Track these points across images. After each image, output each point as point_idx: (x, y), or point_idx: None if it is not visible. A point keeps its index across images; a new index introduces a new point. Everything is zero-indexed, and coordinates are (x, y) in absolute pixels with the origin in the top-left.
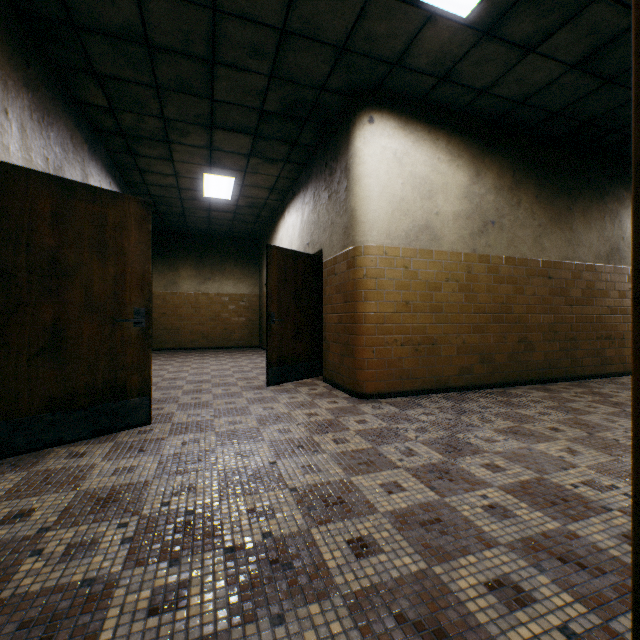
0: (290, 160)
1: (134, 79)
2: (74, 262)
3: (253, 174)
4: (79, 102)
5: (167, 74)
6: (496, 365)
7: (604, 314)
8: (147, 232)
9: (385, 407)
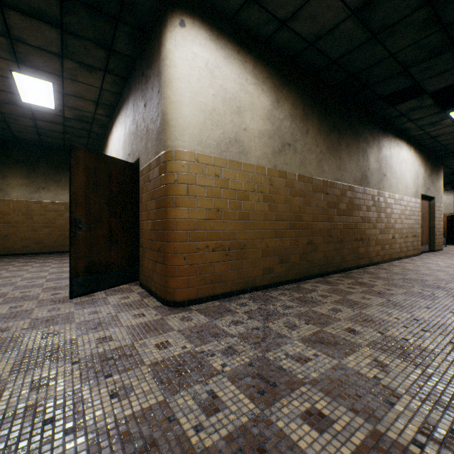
0: (110, 70)
1: None
2: None
3: (72, 81)
4: None
5: None
6: (291, 264)
7: (359, 222)
8: None
9: (195, 317)
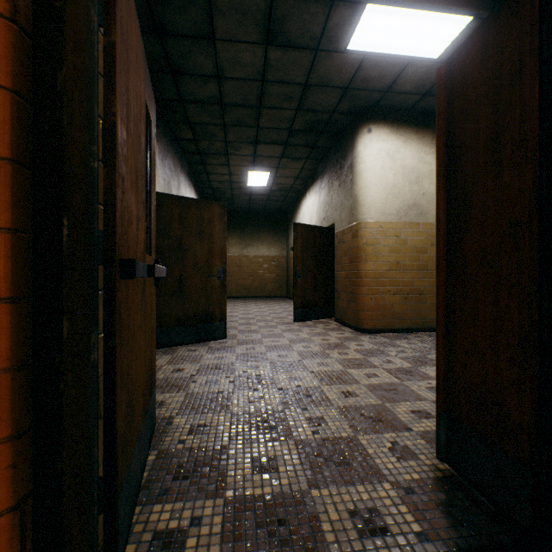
0: (310, 157)
1: (211, 122)
2: (188, 243)
3: (283, 169)
4: (177, 138)
5: (231, 117)
6: None
7: None
8: (224, 222)
9: (379, 338)
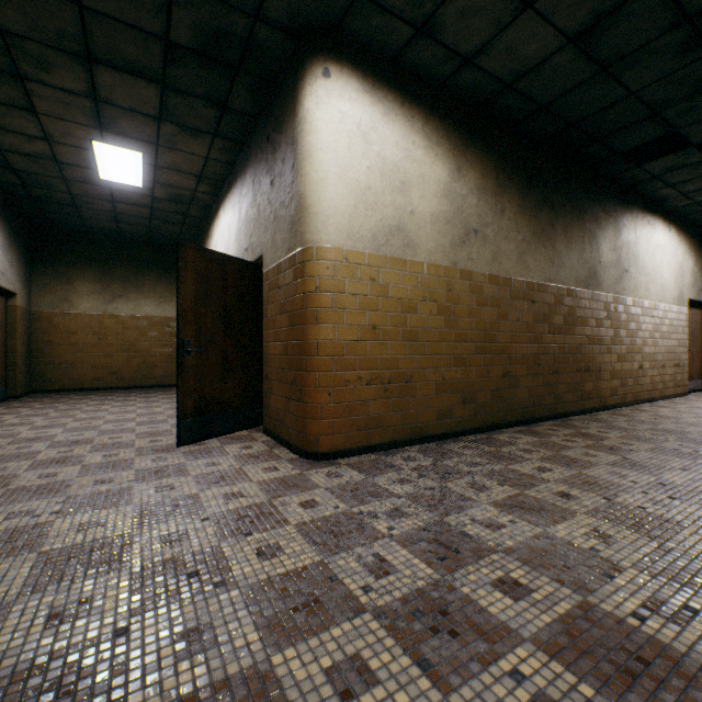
0: (221, 133)
1: None
2: None
3: (169, 150)
4: None
5: None
6: (479, 405)
7: (583, 344)
8: None
9: (345, 473)
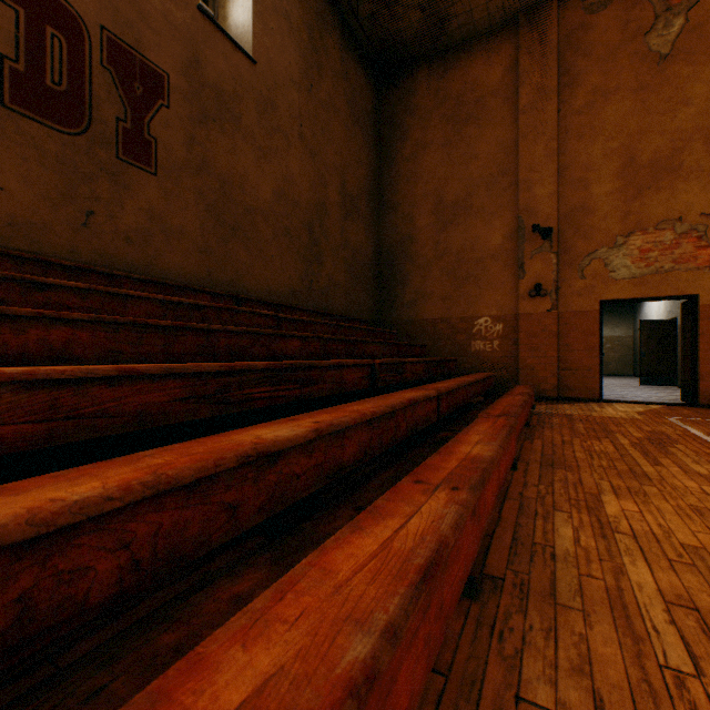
0: None
1: None
2: None
3: None
4: None
5: None
6: None
7: None
8: None
9: None
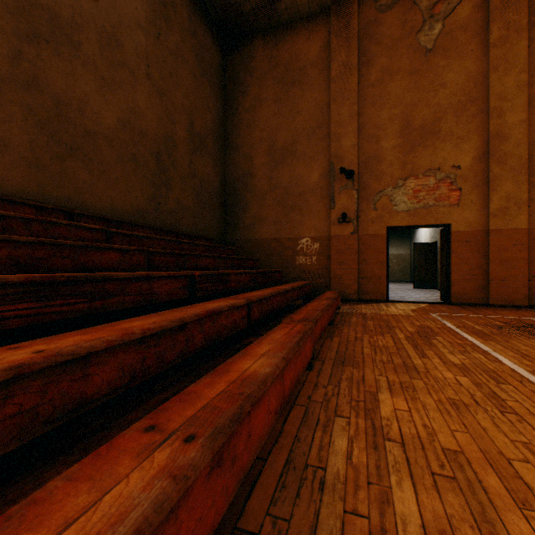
0: None
1: None
2: None
3: None
4: None
5: None
6: None
7: None
8: None
9: None
